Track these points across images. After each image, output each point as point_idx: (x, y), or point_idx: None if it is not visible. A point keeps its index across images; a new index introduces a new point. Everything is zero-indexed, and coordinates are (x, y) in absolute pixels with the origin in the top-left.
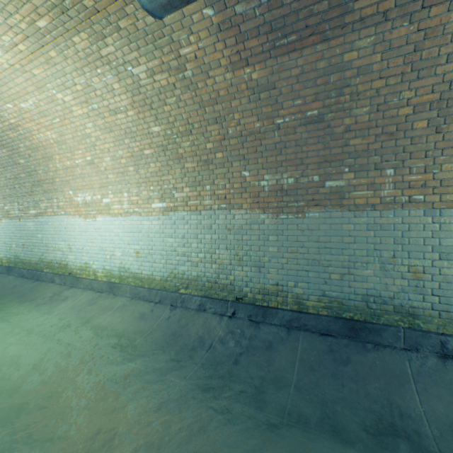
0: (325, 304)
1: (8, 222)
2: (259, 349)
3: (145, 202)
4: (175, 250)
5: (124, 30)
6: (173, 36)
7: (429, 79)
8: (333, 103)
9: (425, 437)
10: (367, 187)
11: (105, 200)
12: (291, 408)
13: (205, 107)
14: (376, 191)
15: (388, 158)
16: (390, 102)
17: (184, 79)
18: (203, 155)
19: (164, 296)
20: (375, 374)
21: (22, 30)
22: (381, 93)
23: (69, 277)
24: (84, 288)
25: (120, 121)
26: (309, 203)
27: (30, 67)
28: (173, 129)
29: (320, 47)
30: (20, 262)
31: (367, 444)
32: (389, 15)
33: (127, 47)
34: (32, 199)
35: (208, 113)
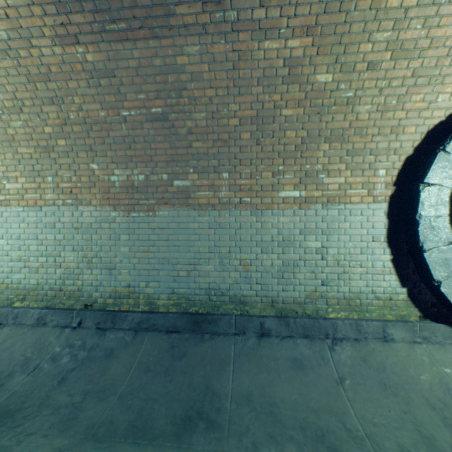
0: (174, 301)
1: None
2: (97, 359)
3: None
4: (8, 254)
5: None
6: None
7: (248, 97)
8: (174, 104)
9: (223, 413)
10: (208, 188)
11: None
12: (105, 420)
13: (36, 82)
14: (216, 192)
15: (224, 162)
16: (222, 111)
17: None
18: (42, 140)
19: None
20: (204, 363)
21: None
22: (214, 101)
23: None
24: None
25: None
26: (160, 201)
27: None
28: None
29: (153, 43)
30: None
31: (167, 437)
32: (208, 29)
33: None
34: None
35: (41, 90)
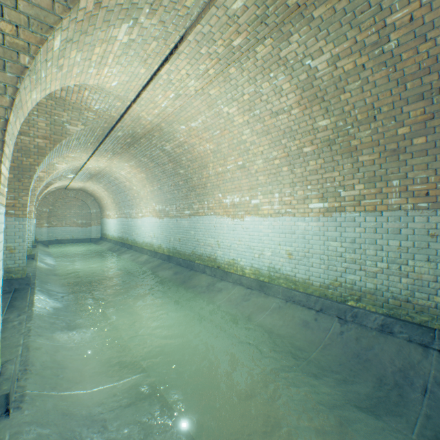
0: None
1: (168, 220)
2: None
3: (300, 202)
4: (341, 255)
5: (317, 19)
6: (382, 3)
7: None
8: None
9: None
10: None
11: (253, 201)
12: None
13: (406, 82)
14: None
15: None
16: None
17: (380, 55)
18: (389, 143)
19: (326, 306)
20: None
21: (217, 54)
22: None
23: (218, 270)
24: (233, 282)
25: (280, 122)
26: None
27: (208, 89)
28: (346, 120)
29: None
30: (176, 252)
31: None
32: None
33: (313, 39)
34: (186, 202)
35: (409, 89)
